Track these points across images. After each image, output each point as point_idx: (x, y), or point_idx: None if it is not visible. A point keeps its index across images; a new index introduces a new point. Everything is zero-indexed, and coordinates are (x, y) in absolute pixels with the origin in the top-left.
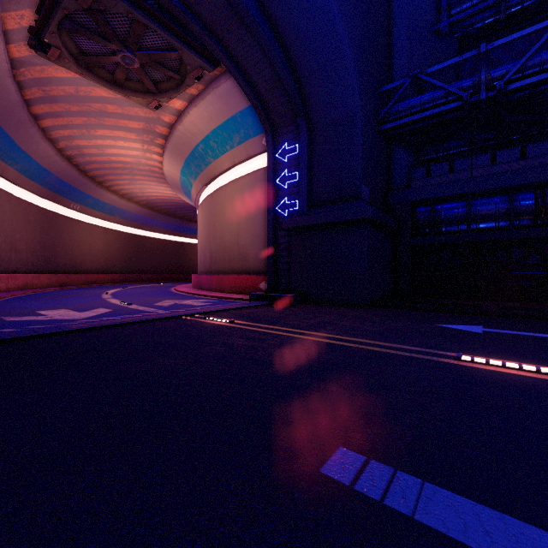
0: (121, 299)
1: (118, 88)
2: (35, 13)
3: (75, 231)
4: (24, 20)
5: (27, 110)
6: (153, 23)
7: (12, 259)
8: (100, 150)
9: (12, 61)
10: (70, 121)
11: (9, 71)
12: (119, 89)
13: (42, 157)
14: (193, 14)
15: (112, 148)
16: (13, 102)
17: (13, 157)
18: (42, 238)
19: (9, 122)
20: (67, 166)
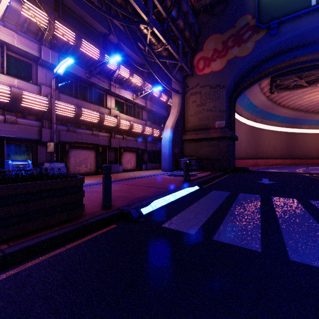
0: (304, 169)
1: (301, 87)
2: (269, 86)
3: (305, 139)
4: (267, 88)
5: (275, 104)
6: (300, 73)
7: (274, 154)
8: (310, 101)
9: (267, 96)
10: (291, 99)
11: (266, 100)
12: (301, 87)
13: (284, 114)
14: (316, 60)
15: (315, 98)
16: (269, 105)
17: (273, 118)
18: (287, 144)
19: (270, 110)
20: (296, 113)
